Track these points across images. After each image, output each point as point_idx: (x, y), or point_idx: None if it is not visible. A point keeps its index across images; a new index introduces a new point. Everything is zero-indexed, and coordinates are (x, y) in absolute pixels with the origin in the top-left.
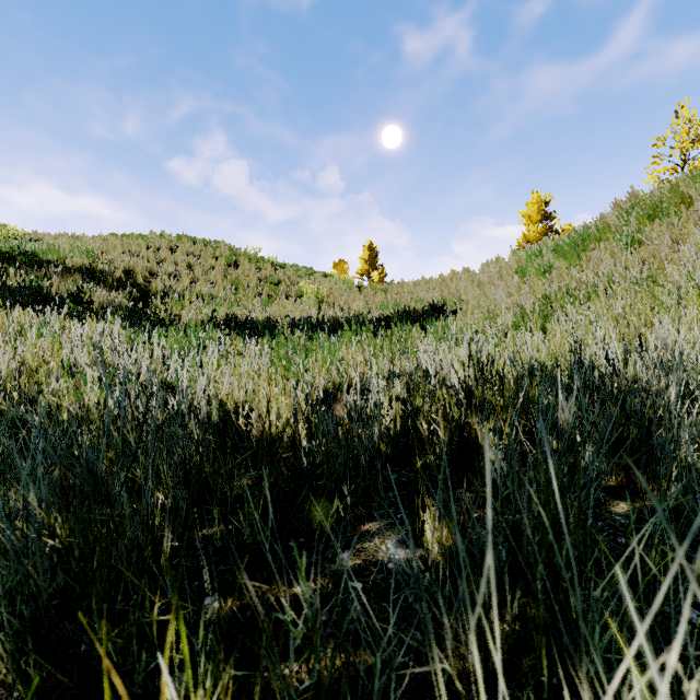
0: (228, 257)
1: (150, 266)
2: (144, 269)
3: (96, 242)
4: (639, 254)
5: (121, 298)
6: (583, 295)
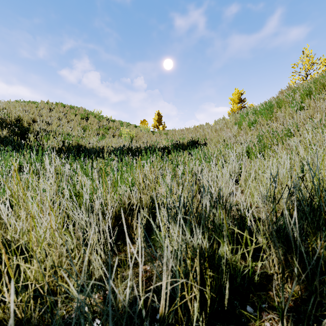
0: (82, 114)
1: (33, 117)
2: (29, 118)
3: (1, 103)
4: (308, 113)
5: (2, 133)
6: (284, 135)
